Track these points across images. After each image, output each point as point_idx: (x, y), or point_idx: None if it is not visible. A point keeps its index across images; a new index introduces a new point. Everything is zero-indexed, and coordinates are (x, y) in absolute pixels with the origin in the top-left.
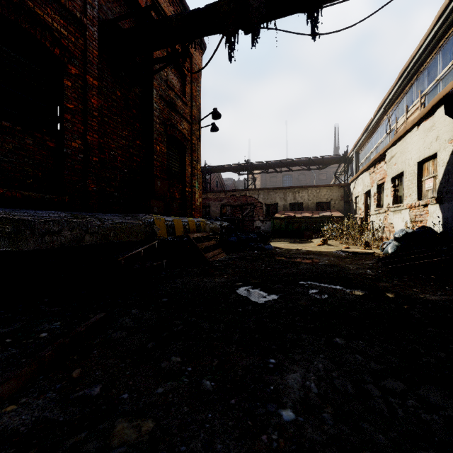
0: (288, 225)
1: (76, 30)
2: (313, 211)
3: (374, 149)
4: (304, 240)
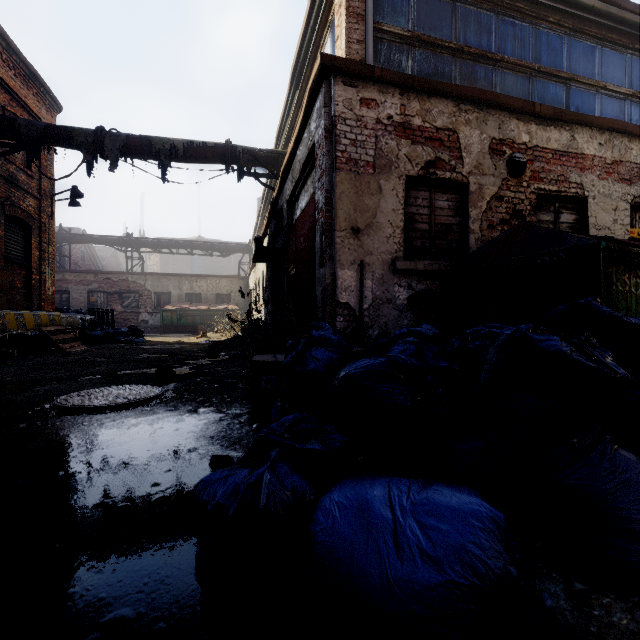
0: (181, 318)
1: None
2: (210, 304)
3: None
4: (194, 334)
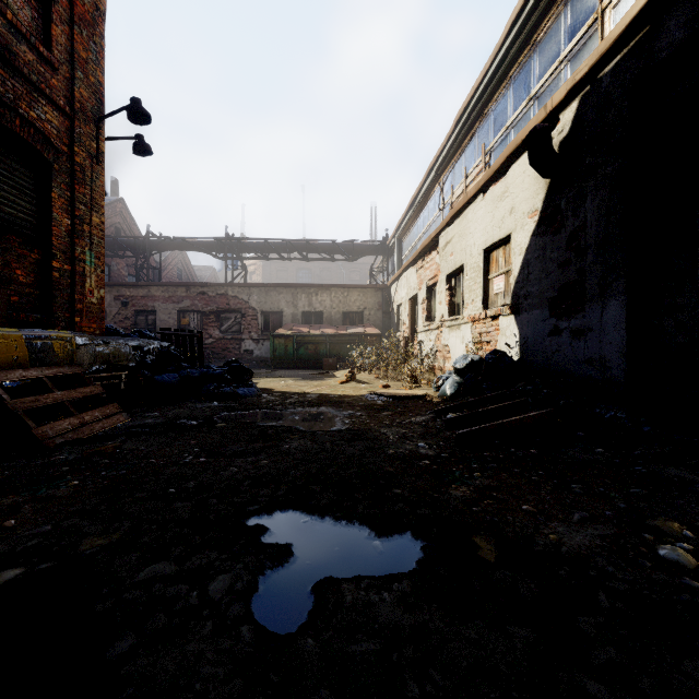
0: (298, 348)
1: None
2: (338, 326)
3: (422, 235)
4: (323, 373)
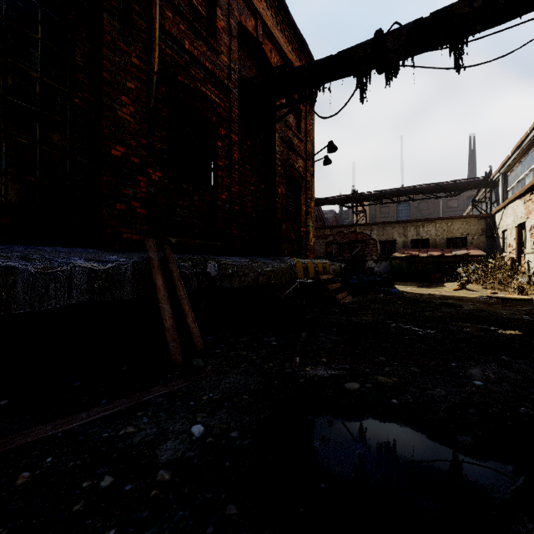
0: (410, 266)
1: (224, 96)
2: (443, 249)
3: (530, 170)
4: (433, 284)
